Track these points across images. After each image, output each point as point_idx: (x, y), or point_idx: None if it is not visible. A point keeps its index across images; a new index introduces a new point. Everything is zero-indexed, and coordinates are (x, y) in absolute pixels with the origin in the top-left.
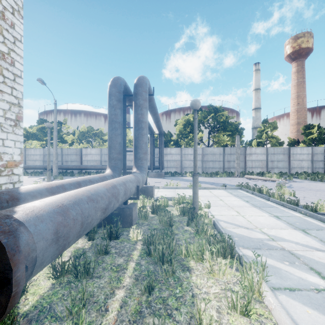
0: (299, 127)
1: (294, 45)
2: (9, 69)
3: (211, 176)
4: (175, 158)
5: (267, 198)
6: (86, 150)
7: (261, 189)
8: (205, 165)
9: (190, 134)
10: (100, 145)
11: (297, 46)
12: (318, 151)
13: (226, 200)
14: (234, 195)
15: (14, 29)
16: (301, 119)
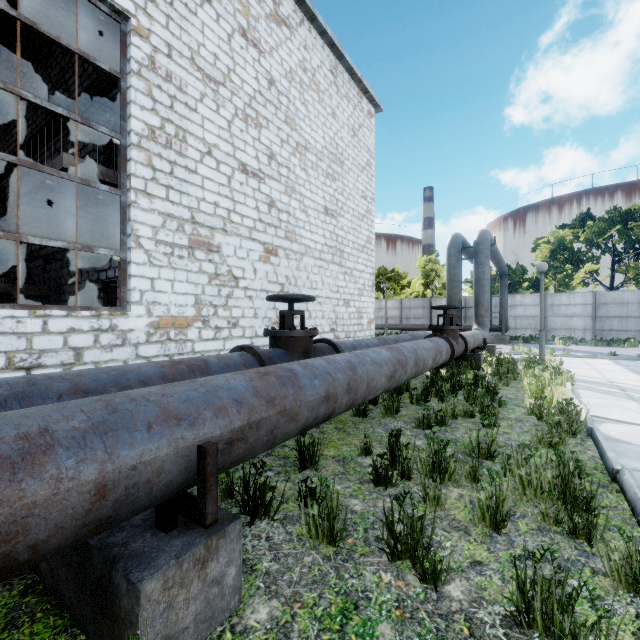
0: None
1: None
2: (370, 247)
3: (608, 346)
4: (531, 313)
5: None
6: (380, 302)
7: None
8: (600, 326)
9: (566, 267)
10: (396, 294)
11: None
12: None
13: (597, 366)
14: (619, 364)
15: (371, 214)
16: None
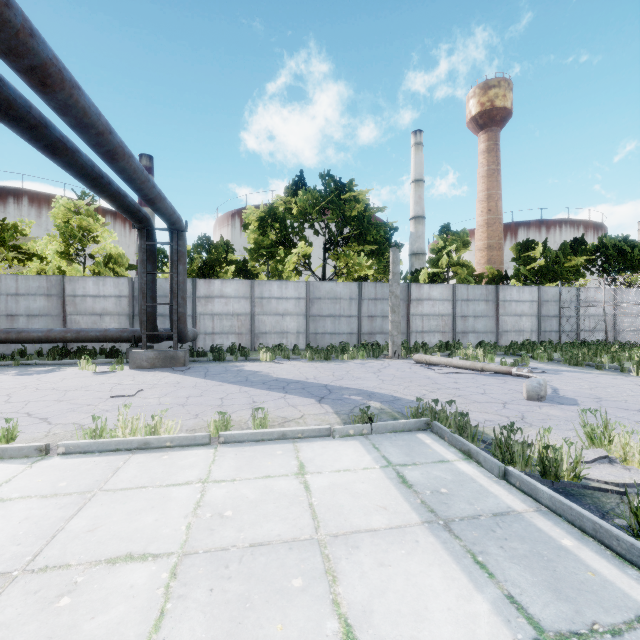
0: (492, 255)
1: (483, 101)
2: None
3: (327, 359)
4: (235, 309)
5: None
6: None
7: (548, 457)
8: (314, 327)
9: (279, 248)
10: (11, 269)
11: (488, 102)
12: (549, 296)
13: None
14: (428, 514)
15: None
16: (494, 240)
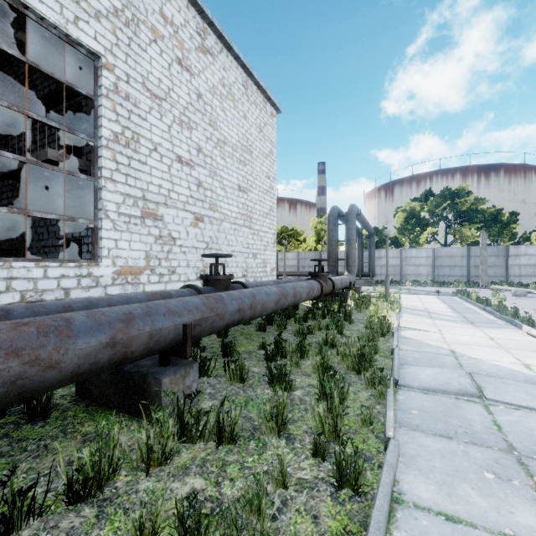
0: None
1: None
2: (272, 214)
3: (440, 286)
4: (392, 263)
5: (466, 300)
6: (282, 254)
7: (469, 294)
8: (437, 272)
9: (416, 230)
10: (295, 248)
11: None
12: None
13: (424, 300)
14: (439, 298)
15: (273, 189)
16: None
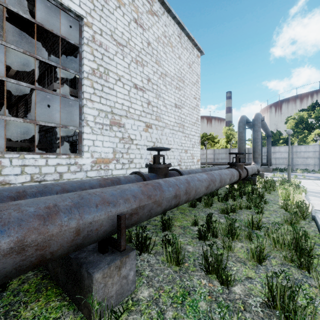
0: None
1: None
2: (198, 123)
3: None
4: (284, 156)
5: None
6: (203, 151)
7: None
8: None
9: (304, 132)
10: (211, 147)
11: None
12: None
13: None
14: None
15: (198, 106)
16: None
